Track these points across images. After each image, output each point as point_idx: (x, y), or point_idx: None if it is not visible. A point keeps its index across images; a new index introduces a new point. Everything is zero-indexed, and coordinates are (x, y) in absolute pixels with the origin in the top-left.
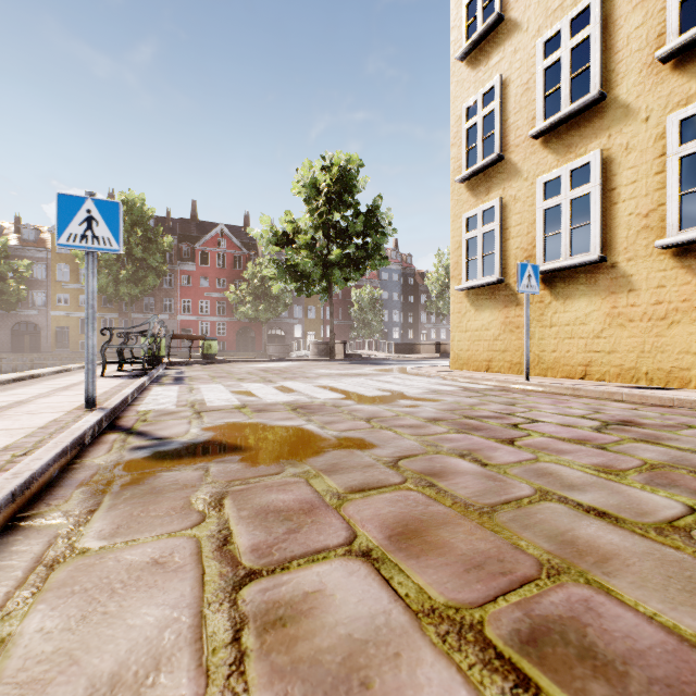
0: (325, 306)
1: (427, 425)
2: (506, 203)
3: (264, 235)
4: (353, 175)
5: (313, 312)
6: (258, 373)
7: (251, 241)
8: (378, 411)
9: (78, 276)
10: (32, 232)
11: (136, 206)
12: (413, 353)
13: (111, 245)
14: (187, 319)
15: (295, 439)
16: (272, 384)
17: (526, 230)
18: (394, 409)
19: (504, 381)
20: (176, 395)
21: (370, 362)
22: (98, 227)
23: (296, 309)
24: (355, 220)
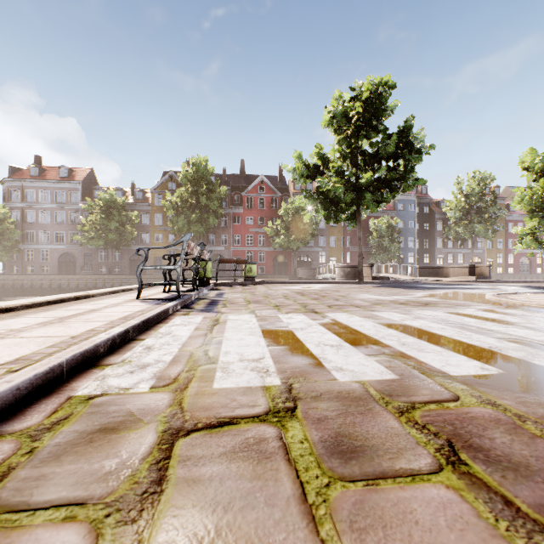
0: (345, 235)
1: None
2: None
3: (297, 168)
4: (384, 98)
5: (334, 241)
6: (295, 297)
7: (284, 187)
8: None
9: (167, 221)
10: (141, 193)
11: (202, 166)
12: (439, 277)
13: None
14: (237, 249)
15: None
16: (319, 317)
17: None
18: None
19: None
20: (186, 337)
21: (405, 285)
22: None
23: (320, 239)
24: (387, 141)
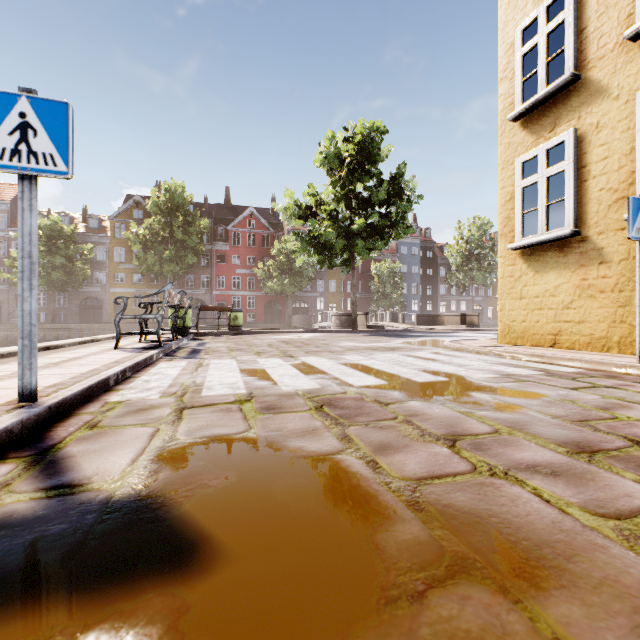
0: (346, 280)
1: (588, 469)
2: (582, 135)
3: (288, 208)
4: (377, 143)
5: (334, 286)
6: (279, 345)
7: (278, 222)
8: (455, 418)
9: (132, 258)
10: (95, 221)
11: (177, 193)
12: (436, 325)
13: (55, 164)
14: (221, 293)
15: (323, 512)
16: (292, 360)
17: (617, 163)
18: (477, 413)
19: (599, 362)
20: (176, 374)
21: (394, 334)
22: (36, 139)
23: (318, 283)
24: (378, 188)
